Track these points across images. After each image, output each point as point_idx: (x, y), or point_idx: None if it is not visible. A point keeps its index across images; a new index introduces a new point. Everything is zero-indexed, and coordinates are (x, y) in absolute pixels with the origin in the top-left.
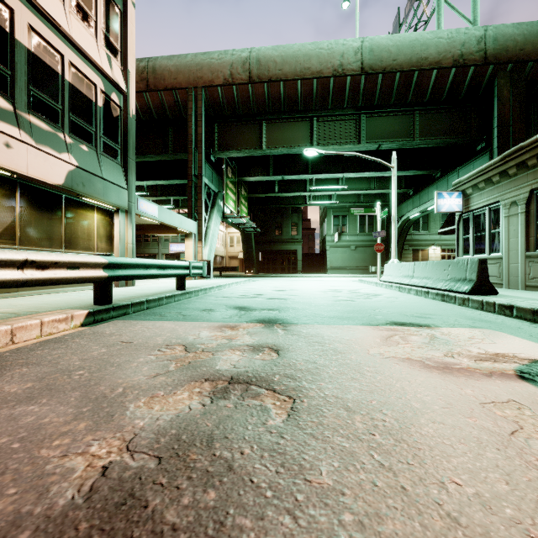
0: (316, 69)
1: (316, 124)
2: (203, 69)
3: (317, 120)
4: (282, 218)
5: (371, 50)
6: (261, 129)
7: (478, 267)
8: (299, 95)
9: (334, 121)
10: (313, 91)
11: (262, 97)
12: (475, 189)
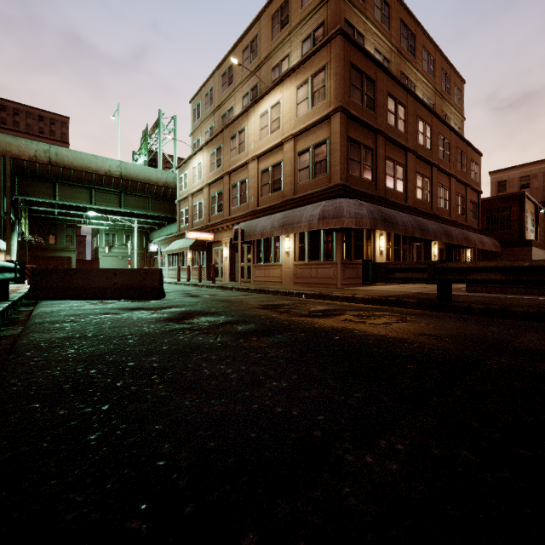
0: (95, 169)
1: (94, 193)
2: (11, 146)
3: (95, 190)
4: (56, 230)
5: (126, 168)
6: (55, 187)
7: None
8: (84, 178)
9: (105, 193)
10: (93, 178)
11: (58, 173)
12: (161, 245)
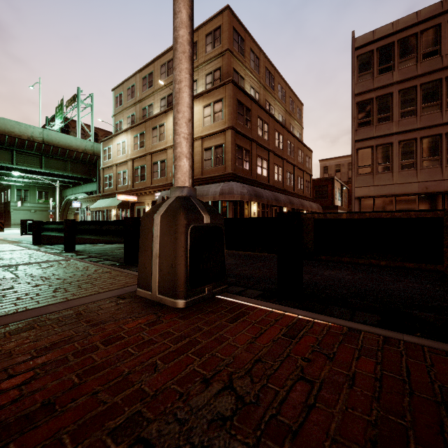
0: (18, 134)
1: (16, 154)
2: None
3: (16, 152)
4: None
5: (48, 135)
6: None
7: None
8: (7, 141)
9: (27, 155)
10: (15, 142)
11: None
12: (83, 202)
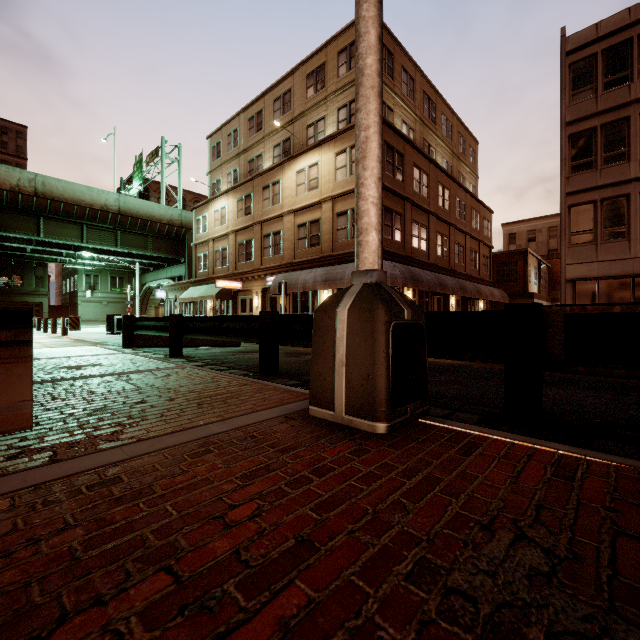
0: (89, 202)
1: (86, 229)
2: None
3: (87, 226)
4: (23, 269)
5: (125, 203)
6: (39, 222)
7: None
8: (76, 212)
9: (99, 230)
10: (86, 213)
11: (45, 206)
12: (169, 291)
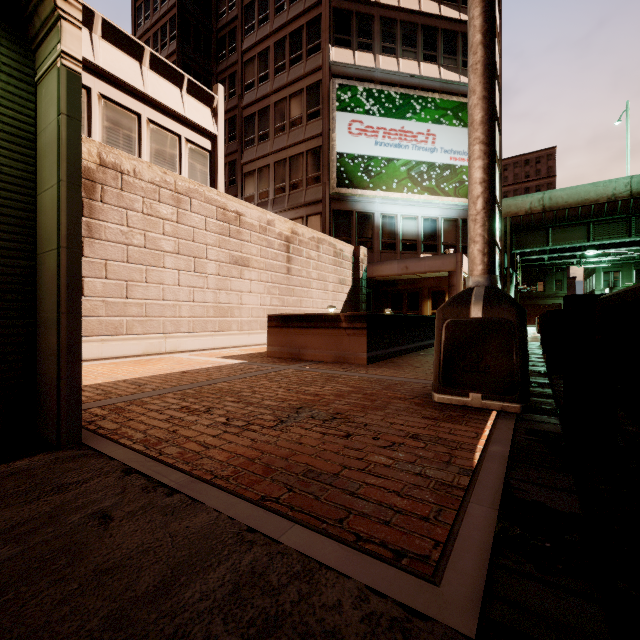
0: (593, 199)
1: (592, 227)
2: (510, 207)
3: (593, 224)
4: (544, 276)
5: (639, 183)
6: (548, 233)
7: None
8: (580, 214)
9: (607, 223)
10: (590, 211)
11: (551, 217)
12: None
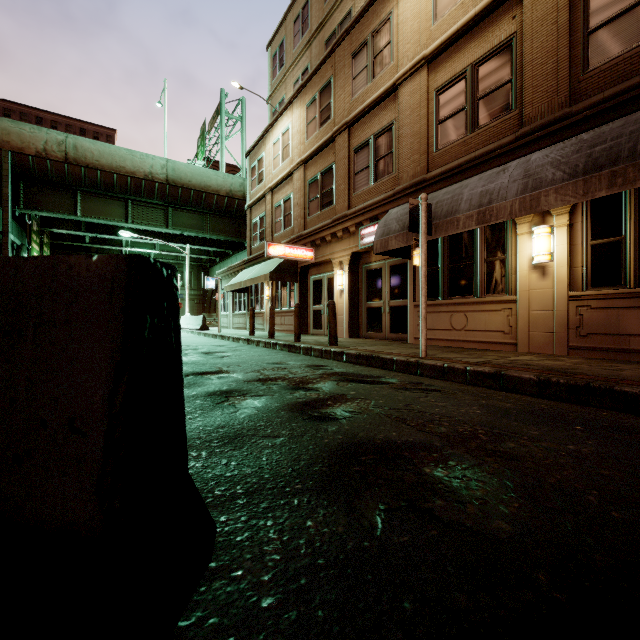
0: (130, 170)
1: (131, 206)
2: (10, 135)
3: (132, 203)
4: None
5: (174, 170)
6: (77, 198)
7: (202, 319)
8: (116, 183)
9: (147, 207)
10: (128, 184)
11: (79, 175)
12: (223, 279)
